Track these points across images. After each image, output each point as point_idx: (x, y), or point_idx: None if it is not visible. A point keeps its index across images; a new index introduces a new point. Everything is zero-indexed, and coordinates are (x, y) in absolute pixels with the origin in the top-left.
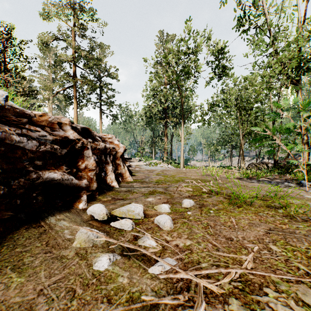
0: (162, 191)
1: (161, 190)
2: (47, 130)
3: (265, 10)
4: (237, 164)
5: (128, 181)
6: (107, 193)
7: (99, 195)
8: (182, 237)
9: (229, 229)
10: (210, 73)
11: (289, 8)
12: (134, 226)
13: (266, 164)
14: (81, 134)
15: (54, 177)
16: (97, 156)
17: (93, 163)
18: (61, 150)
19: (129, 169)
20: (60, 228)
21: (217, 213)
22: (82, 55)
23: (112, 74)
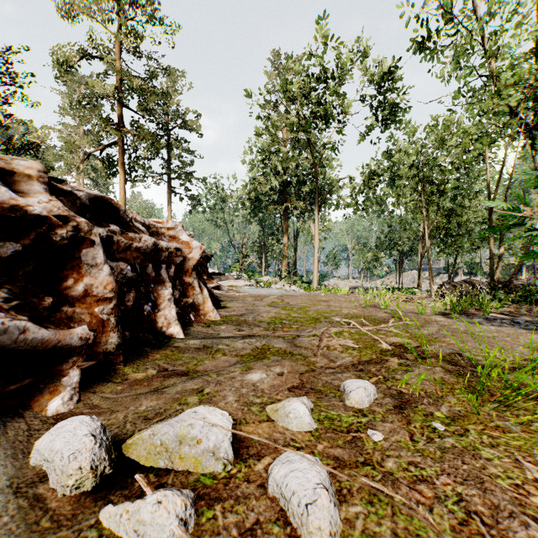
0: (285, 349)
1: (282, 346)
2: None
3: None
4: (410, 284)
5: (209, 319)
6: (151, 356)
7: (127, 362)
8: None
9: None
10: (366, 119)
11: None
12: (189, 537)
13: (472, 283)
14: (91, 212)
15: None
16: (133, 266)
17: (106, 281)
18: None
19: (213, 294)
20: None
21: (463, 436)
22: (134, 85)
23: (191, 124)
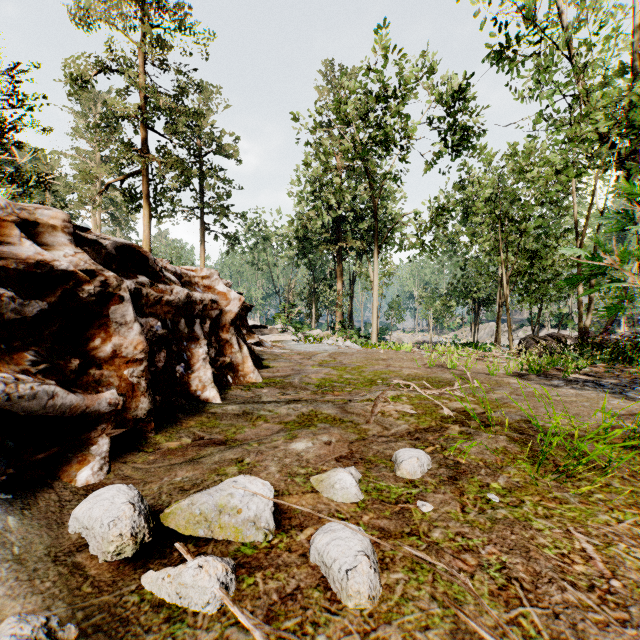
0: (334, 416)
1: (332, 412)
2: None
3: None
4: (488, 338)
5: (249, 381)
6: (184, 423)
7: (159, 429)
8: None
9: (600, 607)
10: (434, 144)
11: None
12: (230, 599)
13: (558, 338)
14: (118, 262)
15: None
16: (164, 322)
17: (136, 340)
18: (23, 303)
19: (254, 352)
20: None
21: (517, 507)
22: (161, 104)
23: (227, 149)
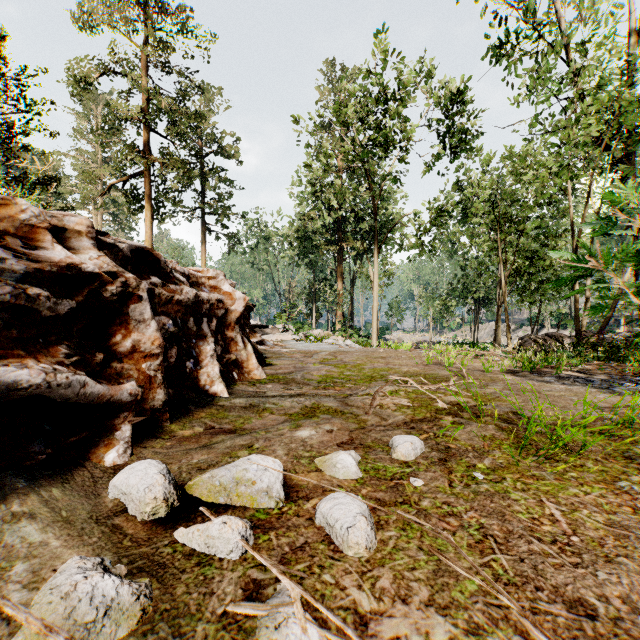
0: (336, 408)
1: (333, 405)
2: (12, 245)
3: (557, 4)
4: (488, 338)
5: (253, 378)
6: (196, 414)
7: (173, 419)
8: (413, 599)
9: (559, 555)
10: (434, 145)
11: (607, 1)
12: (250, 547)
13: (556, 337)
14: (133, 264)
15: (19, 380)
16: (175, 320)
17: (153, 336)
18: (56, 301)
19: (257, 350)
20: (5, 555)
21: (498, 483)
22: (163, 106)
23: (228, 149)
